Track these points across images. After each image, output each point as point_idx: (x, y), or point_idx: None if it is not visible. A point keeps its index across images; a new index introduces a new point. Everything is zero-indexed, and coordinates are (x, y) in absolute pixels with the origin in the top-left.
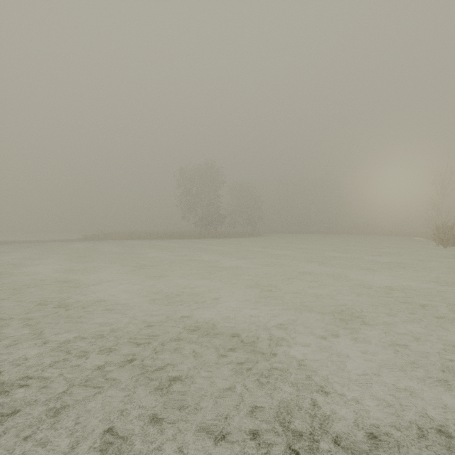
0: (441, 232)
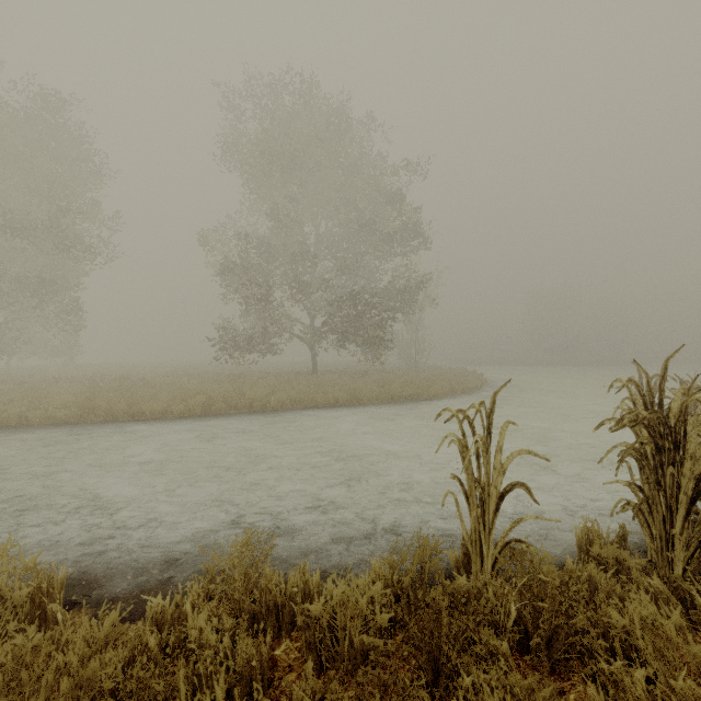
0: None
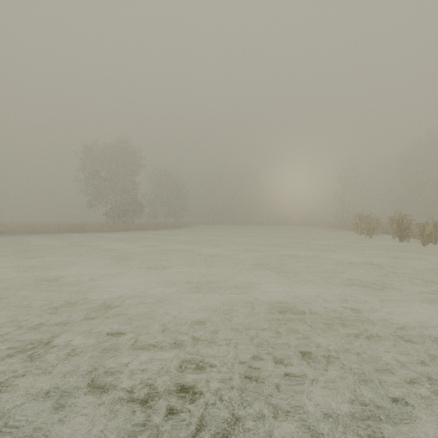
0: (366, 222)
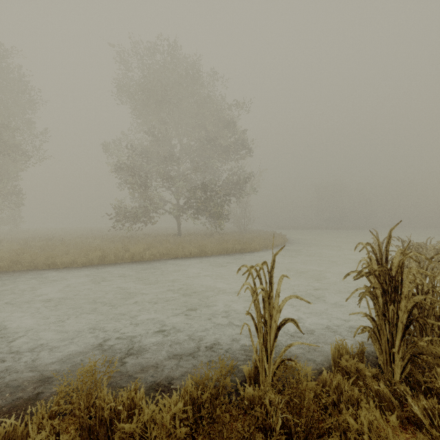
0: None
